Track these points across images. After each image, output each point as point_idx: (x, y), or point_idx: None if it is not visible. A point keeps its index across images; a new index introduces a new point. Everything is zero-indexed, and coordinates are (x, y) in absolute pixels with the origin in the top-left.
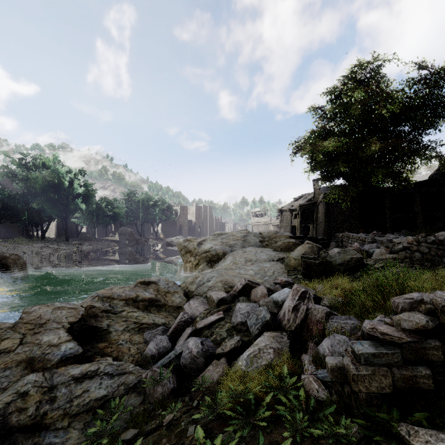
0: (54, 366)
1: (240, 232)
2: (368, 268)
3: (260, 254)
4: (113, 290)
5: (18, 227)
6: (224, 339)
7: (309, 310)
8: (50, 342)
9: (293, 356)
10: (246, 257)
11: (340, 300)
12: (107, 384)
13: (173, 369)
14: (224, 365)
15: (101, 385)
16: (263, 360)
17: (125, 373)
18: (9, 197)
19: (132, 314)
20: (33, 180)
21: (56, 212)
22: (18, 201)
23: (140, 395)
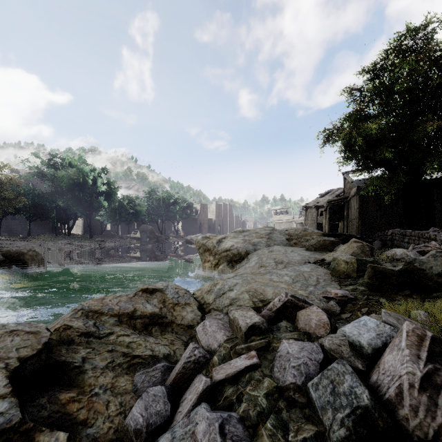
0: None
1: (263, 229)
2: None
3: (291, 255)
4: (105, 301)
5: (48, 225)
6: (264, 416)
7: None
8: None
9: None
10: (275, 258)
11: None
12: None
13: None
14: None
15: None
16: None
17: None
18: (38, 196)
19: (123, 339)
20: (59, 179)
21: (81, 210)
22: (46, 200)
23: None
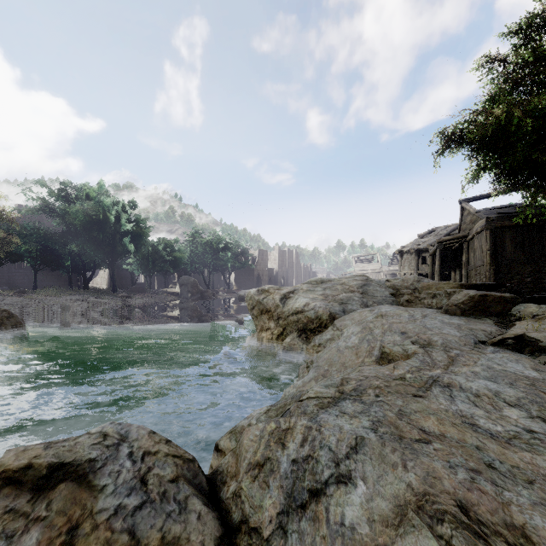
0: None
1: (353, 279)
2: None
3: (428, 323)
4: None
5: (64, 276)
6: None
7: None
8: None
9: None
10: (404, 331)
11: None
12: None
13: None
14: None
15: None
16: None
17: None
18: (43, 236)
19: None
20: (71, 214)
21: (100, 255)
22: (54, 242)
23: None
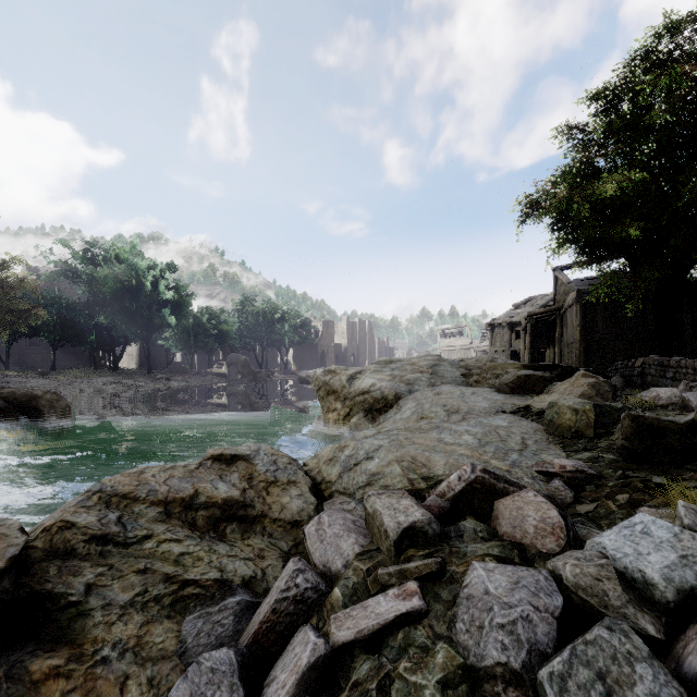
0: None
1: (424, 359)
2: None
3: (472, 399)
4: (144, 477)
5: (84, 353)
6: None
7: None
8: None
9: None
10: (445, 404)
11: None
12: None
13: None
14: None
15: None
16: None
17: None
18: (66, 307)
19: (168, 548)
20: (100, 280)
21: (133, 329)
22: (79, 313)
23: None
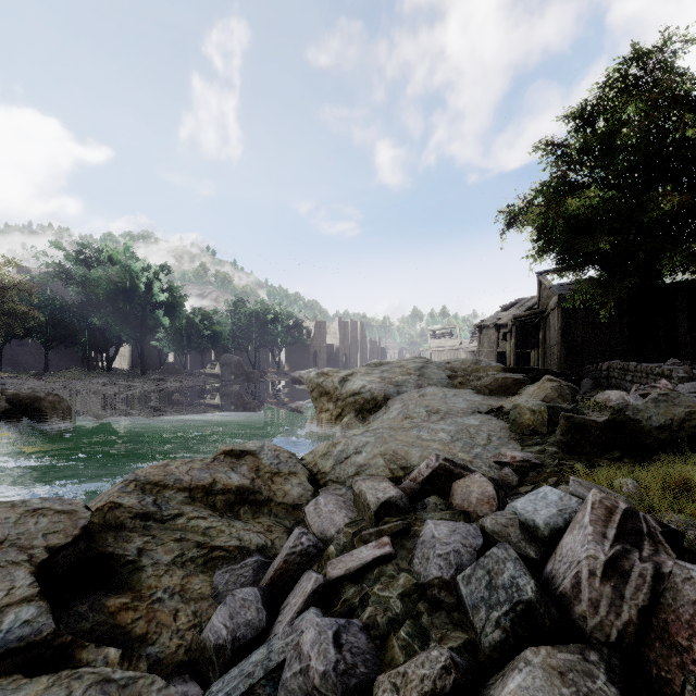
0: None
1: (412, 361)
2: None
3: (453, 400)
4: (169, 469)
5: (76, 354)
6: (397, 624)
7: (665, 580)
8: None
9: None
10: (428, 405)
11: None
12: None
13: None
14: None
15: None
16: None
17: None
18: (60, 309)
19: (197, 523)
20: (94, 282)
21: (127, 330)
22: (73, 315)
23: None
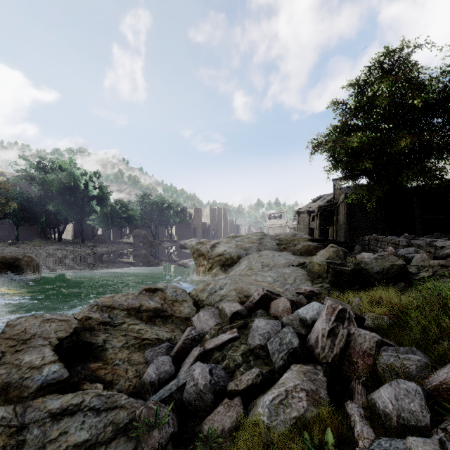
0: (32, 394)
1: (255, 234)
2: (413, 278)
3: (278, 259)
4: (115, 299)
5: (37, 229)
6: (239, 366)
7: (351, 336)
8: (31, 363)
9: (334, 403)
10: (263, 262)
11: (386, 319)
12: (91, 423)
13: (174, 405)
14: (239, 408)
15: (83, 425)
16: (292, 410)
17: (115, 407)
18: (27, 200)
19: (133, 327)
20: (50, 183)
21: (72, 214)
22: (35, 204)
23: (131, 440)
